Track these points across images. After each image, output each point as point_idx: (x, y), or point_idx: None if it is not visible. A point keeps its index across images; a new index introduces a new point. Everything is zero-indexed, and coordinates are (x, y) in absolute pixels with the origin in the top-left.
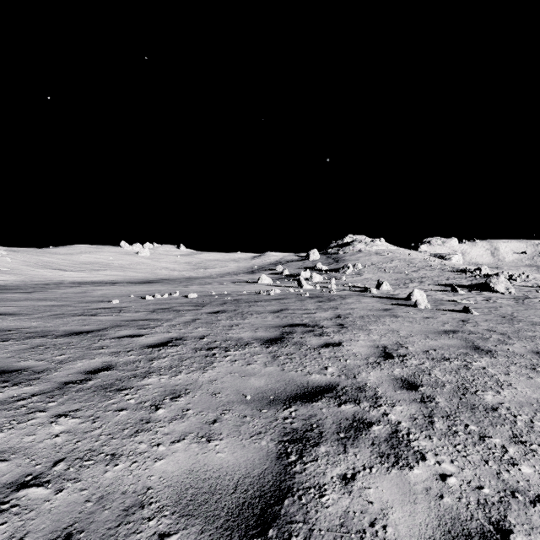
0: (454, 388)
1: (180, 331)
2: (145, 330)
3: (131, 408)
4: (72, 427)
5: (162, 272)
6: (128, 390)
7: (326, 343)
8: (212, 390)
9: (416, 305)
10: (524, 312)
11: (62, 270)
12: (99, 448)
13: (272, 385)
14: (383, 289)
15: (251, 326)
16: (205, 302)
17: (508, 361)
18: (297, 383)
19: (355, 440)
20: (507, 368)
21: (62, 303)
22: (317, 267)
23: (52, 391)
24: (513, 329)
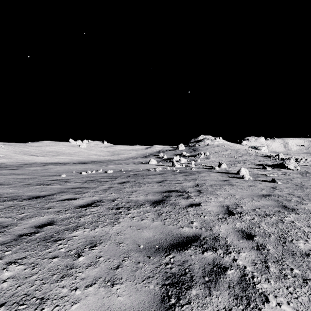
0: (277, 238)
1: (100, 195)
2: (79, 195)
3: (61, 256)
4: (17, 273)
5: (93, 156)
6: (61, 240)
7: (191, 204)
8: (117, 240)
9: (243, 177)
10: (308, 182)
11: (35, 156)
12: (32, 292)
13: (157, 236)
14: (222, 167)
15: (144, 192)
16: (117, 176)
17: (307, 216)
18: (174, 234)
19: (216, 283)
20: (307, 222)
21: (31, 176)
22: (183, 154)
23: (10, 241)
24: (304, 193)
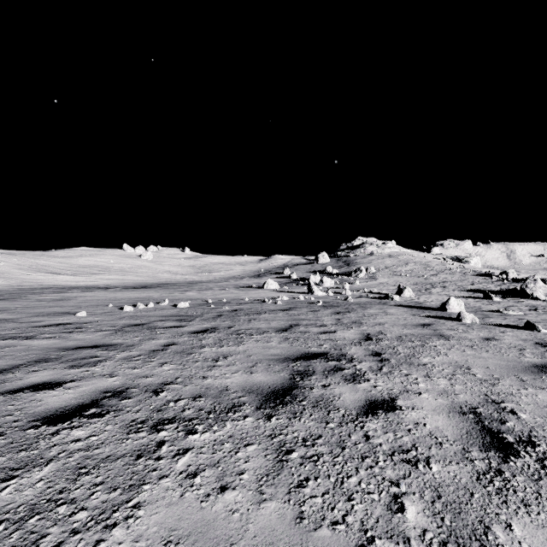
0: None
1: (133, 371)
2: (77, 370)
3: None
4: None
5: (164, 275)
6: None
7: (371, 402)
8: None
9: (460, 318)
10: None
11: (56, 274)
12: None
13: None
14: (405, 296)
15: (247, 358)
16: (195, 314)
17: None
18: None
19: None
20: None
21: (12, 316)
22: (327, 271)
23: None
24: None
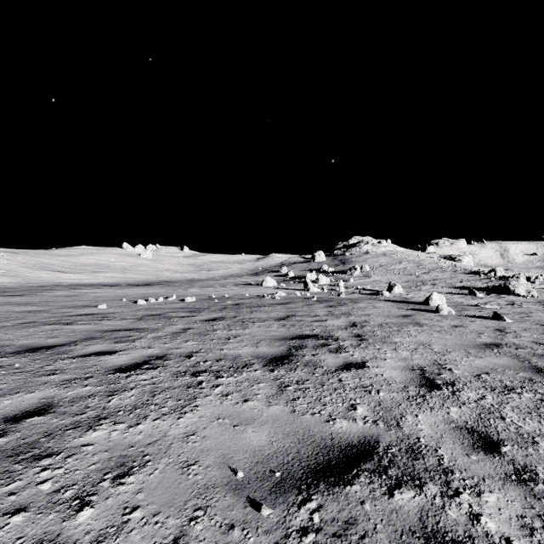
0: None
1: (165, 345)
2: (122, 344)
3: (35, 506)
4: None
5: (164, 274)
6: (52, 457)
7: (347, 364)
8: (184, 456)
9: (438, 310)
10: None
11: (60, 272)
12: None
13: (279, 443)
14: (395, 292)
15: (252, 338)
16: (202, 307)
17: None
18: (316, 439)
19: None
20: None
21: (42, 308)
22: (323, 269)
23: None
24: None
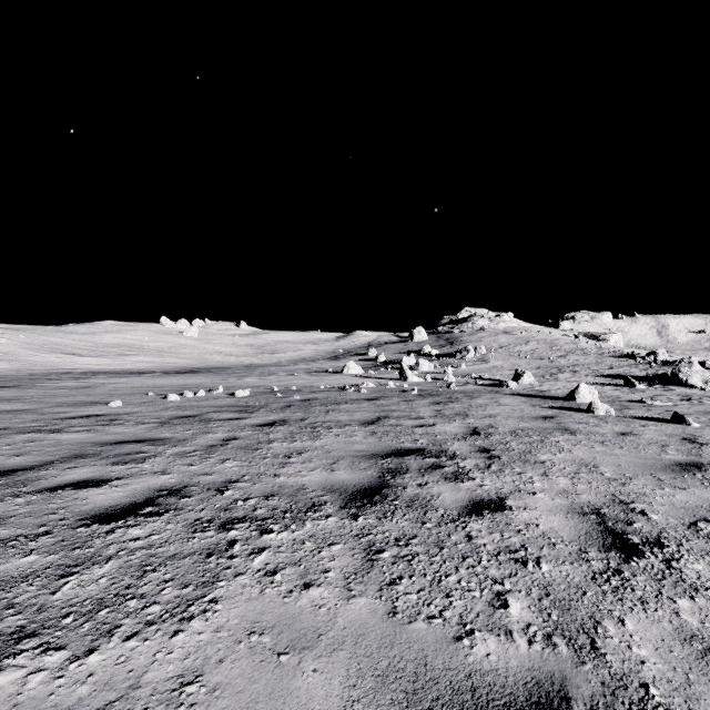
0: None
1: (189, 468)
2: (122, 467)
3: None
4: None
5: (214, 357)
6: None
7: (475, 502)
8: None
9: (591, 409)
10: None
11: (76, 355)
12: None
13: (367, 706)
14: (524, 383)
15: (326, 454)
16: (258, 404)
17: None
18: (441, 691)
19: None
20: None
21: (29, 406)
22: (425, 351)
23: None
24: None
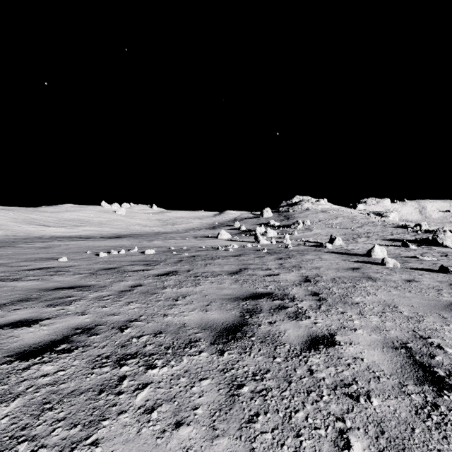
0: None
1: (102, 309)
2: (53, 308)
3: None
4: None
5: (135, 227)
6: None
7: (312, 338)
8: None
9: (383, 263)
10: None
11: (46, 226)
12: None
13: None
14: (336, 244)
15: (203, 297)
16: (159, 259)
17: None
18: None
19: None
20: None
21: (3, 261)
22: (270, 224)
23: None
24: None
